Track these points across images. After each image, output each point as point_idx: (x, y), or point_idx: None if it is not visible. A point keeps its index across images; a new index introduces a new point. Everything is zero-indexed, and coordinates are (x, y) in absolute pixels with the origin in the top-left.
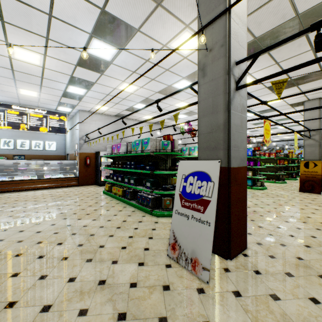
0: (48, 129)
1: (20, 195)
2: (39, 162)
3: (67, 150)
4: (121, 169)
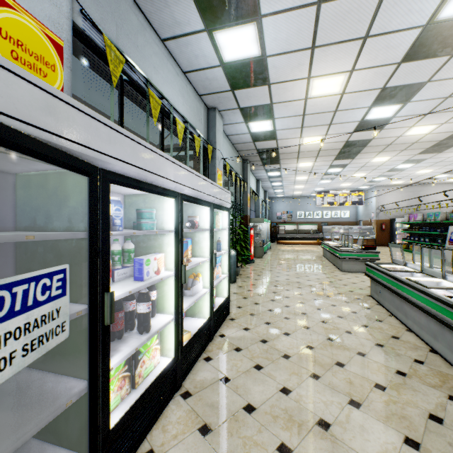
0: (350, 203)
1: None
2: (345, 227)
3: (359, 217)
4: (417, 232)
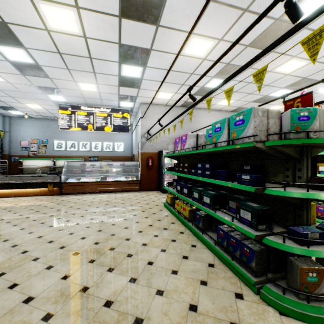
0: (112, 128)
1: (80, 200)
2: (103, 163)
3: (133, 150)
4: (186, 176)
